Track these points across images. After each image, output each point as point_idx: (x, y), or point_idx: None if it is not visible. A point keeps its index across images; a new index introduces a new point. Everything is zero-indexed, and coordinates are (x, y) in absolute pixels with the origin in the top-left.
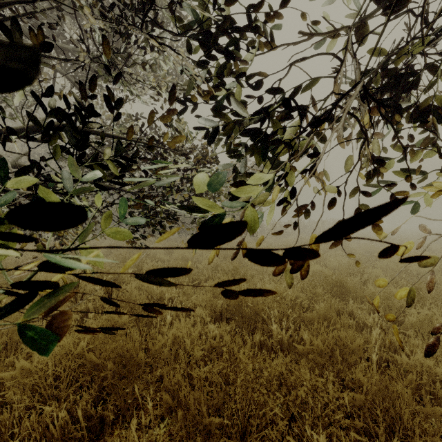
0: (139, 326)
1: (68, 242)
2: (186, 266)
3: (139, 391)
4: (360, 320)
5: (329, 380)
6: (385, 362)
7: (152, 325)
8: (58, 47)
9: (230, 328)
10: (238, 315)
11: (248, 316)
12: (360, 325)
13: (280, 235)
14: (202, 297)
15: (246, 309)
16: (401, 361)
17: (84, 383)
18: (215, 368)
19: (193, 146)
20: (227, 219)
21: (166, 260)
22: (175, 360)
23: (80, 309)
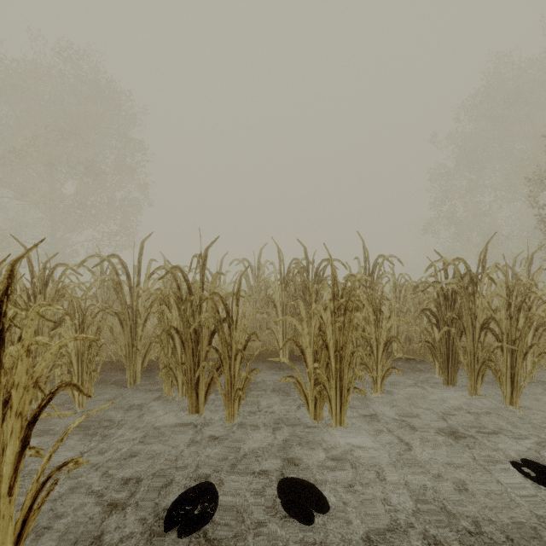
0: None
1: None
2: None
3: None
4: None
5: None
6: None
7: None
8: None
9: None
10: None
11: None
12: None
13: None
14: None
15: None
16: None
17: None
18: None
19: None
20: None
21: None
22: None
23: None
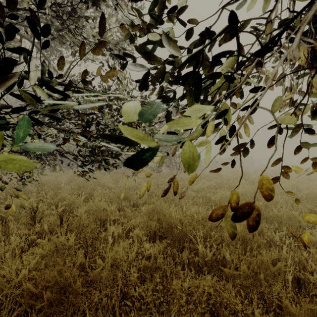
0: (86, 245)
1: (33, 174)
2: (128, 193)
3: (79, 313)
4: (268, 238)
5: (255, 303)
6: (296, 278)
7: (96, 245)
8: (23, 16)
9: (162, 247)
10: (169, 235)
11: (177, 237)
12: (268, 242)
13: (198, 169)
14: (140, 219)
15: (175, 229)
16: (312, 279)
17: (23, 312)
18: (148, 298)
19: (132, 96)
20: (160, 154)
21: (112, 188)
22: (114, 280)
23: (37, 231)
